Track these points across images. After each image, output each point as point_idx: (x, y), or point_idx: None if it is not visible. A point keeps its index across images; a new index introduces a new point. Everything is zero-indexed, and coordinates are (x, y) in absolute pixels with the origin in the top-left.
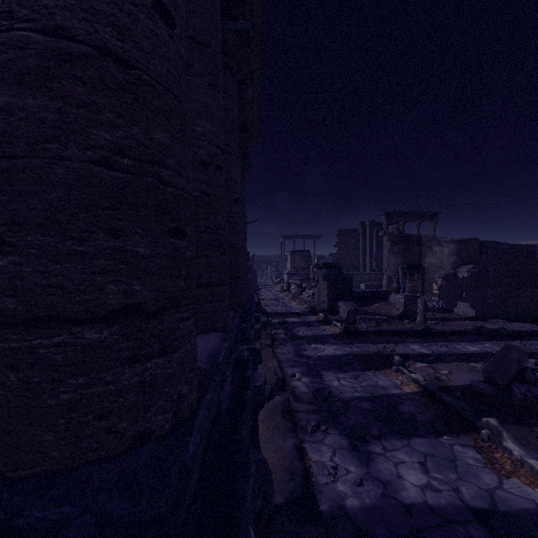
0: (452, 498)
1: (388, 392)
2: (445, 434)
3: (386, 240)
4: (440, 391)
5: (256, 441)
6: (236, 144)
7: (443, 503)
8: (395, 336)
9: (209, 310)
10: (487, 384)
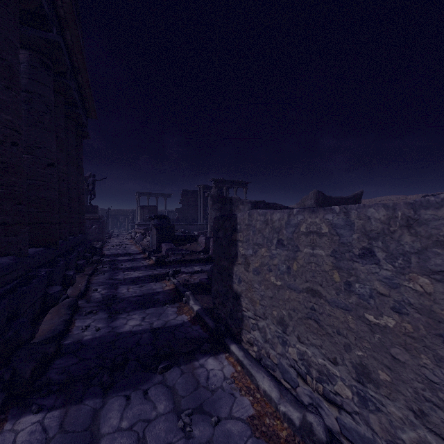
0: (147, 326)
1: (155, 291)
2: (169, 304)
3: (209, 200)
4: (180, 285)
5: (39, 323)
6: (51, 122)
7: (140, 329)
8: (189, 263)
9: (3, 241)
10: (207, 279)
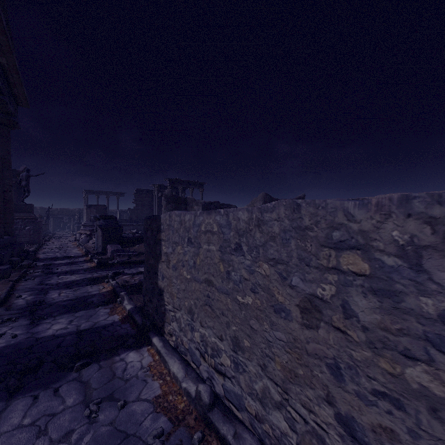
0: (73, 329)
1: (90, 294)
2: (102, 306)
3: (163, 200)
4: (118, 287)
5: None
6: None
7: (64, 332)
8: (134, 264)
9: None
10: None
